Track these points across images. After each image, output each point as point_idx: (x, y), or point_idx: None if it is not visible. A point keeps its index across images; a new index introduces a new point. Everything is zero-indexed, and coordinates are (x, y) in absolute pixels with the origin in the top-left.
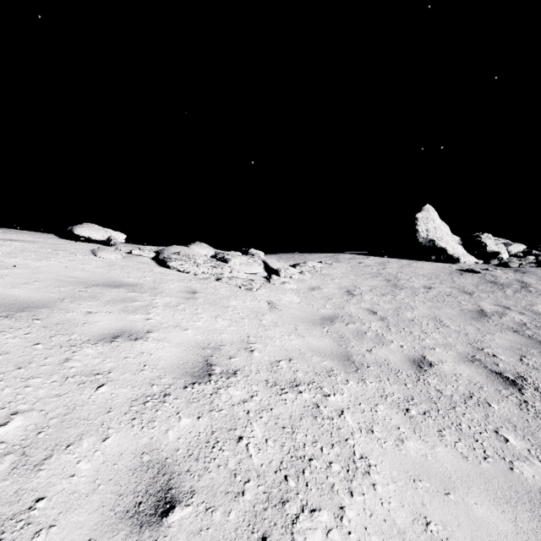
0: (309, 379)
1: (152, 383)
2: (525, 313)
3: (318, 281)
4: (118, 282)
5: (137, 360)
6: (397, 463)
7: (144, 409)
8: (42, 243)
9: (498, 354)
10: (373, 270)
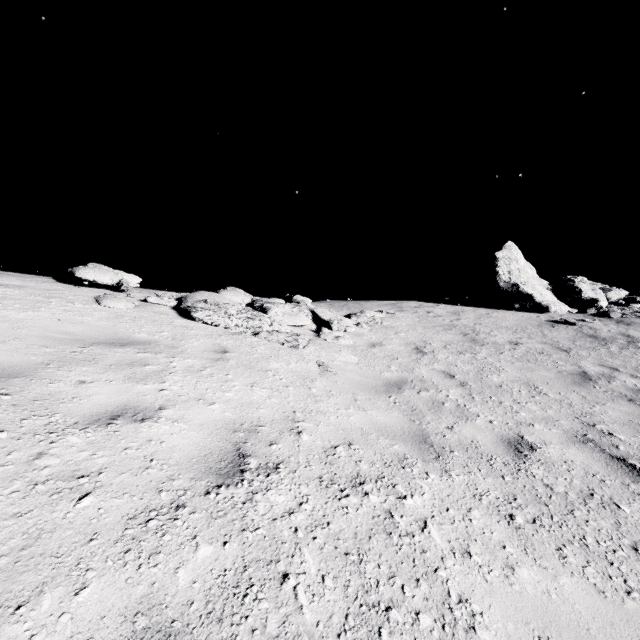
0: (377, 473)
1: (160, 488)
2: (638, 375)
3: (379, 336)
4: (126, 339)
5: (141, 452)
6: (511, 608)
7: (145, 533)
8: (32, 289)
9: (615, 432)
10: (445, 322)
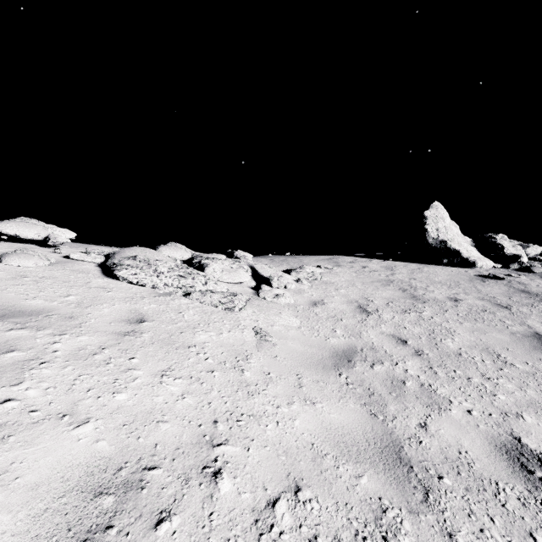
0: None
1: None
2: None
3: (319, 293)
4: (6, 309)
5: None
6: None
7: None
8: None
9: None
10: (381, 277)
